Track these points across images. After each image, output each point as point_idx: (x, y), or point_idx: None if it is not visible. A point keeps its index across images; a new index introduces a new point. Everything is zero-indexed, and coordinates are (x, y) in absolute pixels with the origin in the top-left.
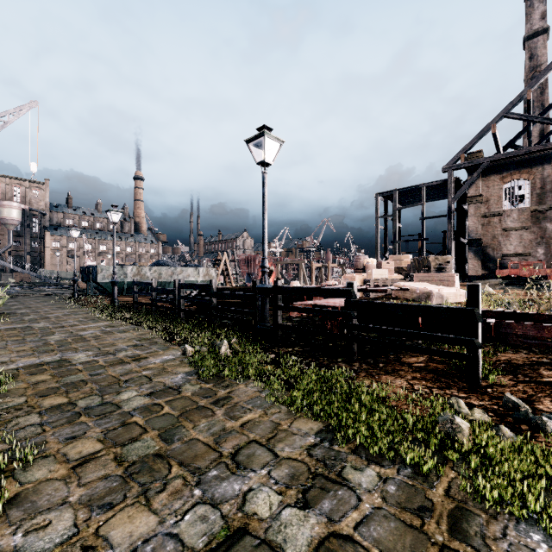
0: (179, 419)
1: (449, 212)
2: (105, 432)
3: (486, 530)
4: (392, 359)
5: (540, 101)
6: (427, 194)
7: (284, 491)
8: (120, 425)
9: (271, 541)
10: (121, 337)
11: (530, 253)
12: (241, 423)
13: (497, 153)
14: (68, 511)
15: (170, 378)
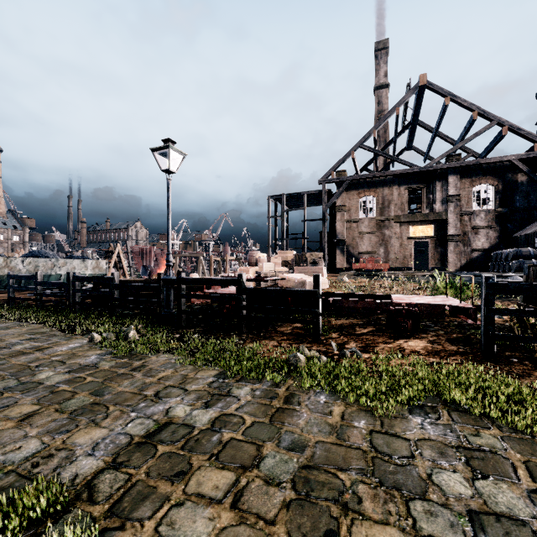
0: (104, 383)
1: (324, 217)
2: (37, 399)
3: (301, 399)
4: (270, 329)
5: (384, 137)
6: (308, 200)
7: (193, 404)
8: (49, 393)
9: (187, 423)
10: (7, 333)
11: (375, 251)
12: (158, 378)
13: (356, 173)
14: (33, 439)
15: (83, 359)
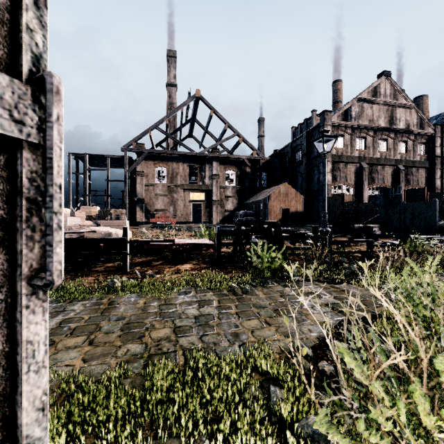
0: None
1: (126, 179)
2: None
3: (119, 302)
4: (86, 270)
5: (174, 124)
6: (111, 162)
7: None
8: None
9: None
10: None
11: (167, 209)
12: None
13: (153, 147)
14: None
15: None
